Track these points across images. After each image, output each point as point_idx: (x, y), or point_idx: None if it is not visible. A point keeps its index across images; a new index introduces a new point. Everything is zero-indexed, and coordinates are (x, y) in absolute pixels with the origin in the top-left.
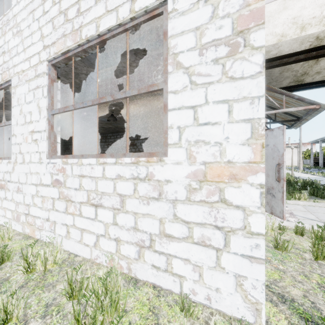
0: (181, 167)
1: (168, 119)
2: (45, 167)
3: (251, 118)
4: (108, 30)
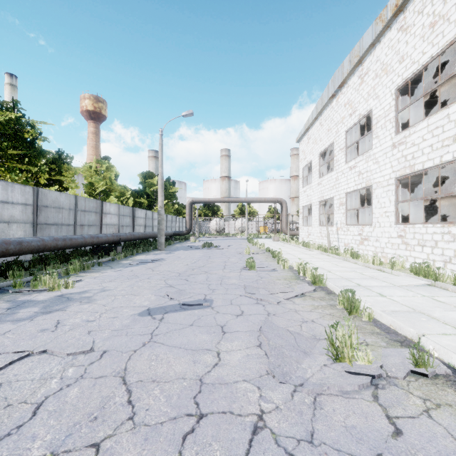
0: None
1: None
2: (393, 229)
3: None
4: (428, 167)
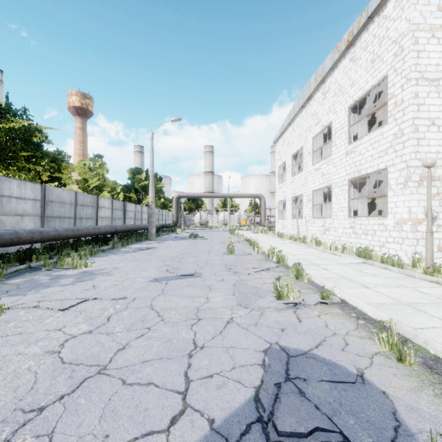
0: (391, 220)
1: (388, 205)
2: (347, 221)
3: (408, 206)
4: (370, 172)
